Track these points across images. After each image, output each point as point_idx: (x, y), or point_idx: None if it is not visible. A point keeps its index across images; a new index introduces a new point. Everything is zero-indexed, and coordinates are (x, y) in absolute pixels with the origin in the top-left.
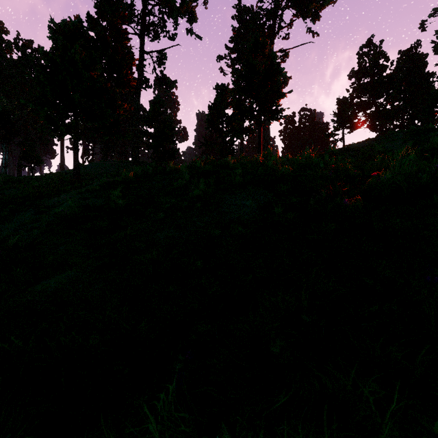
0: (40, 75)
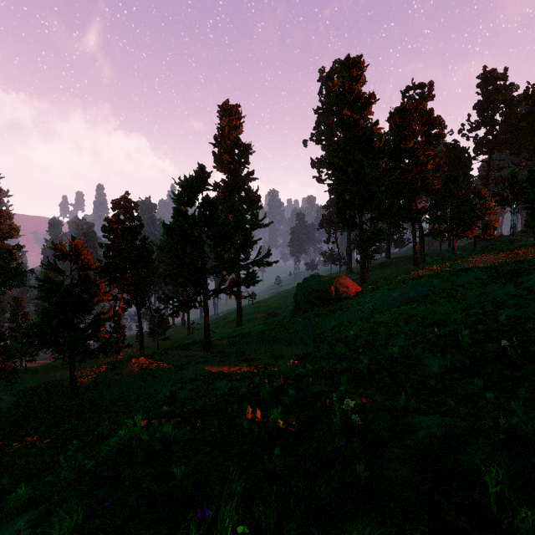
0: (527, 185)
